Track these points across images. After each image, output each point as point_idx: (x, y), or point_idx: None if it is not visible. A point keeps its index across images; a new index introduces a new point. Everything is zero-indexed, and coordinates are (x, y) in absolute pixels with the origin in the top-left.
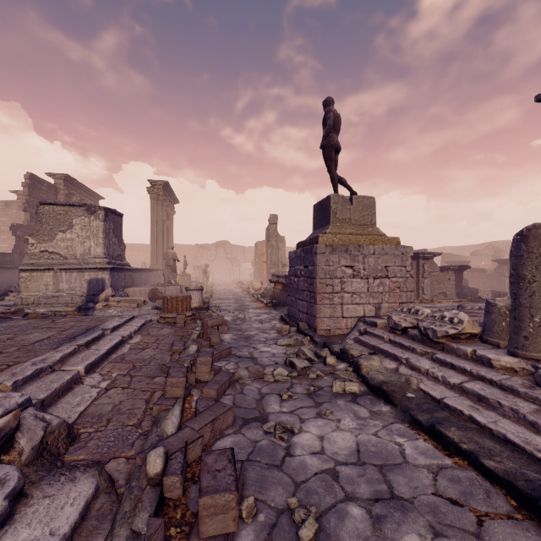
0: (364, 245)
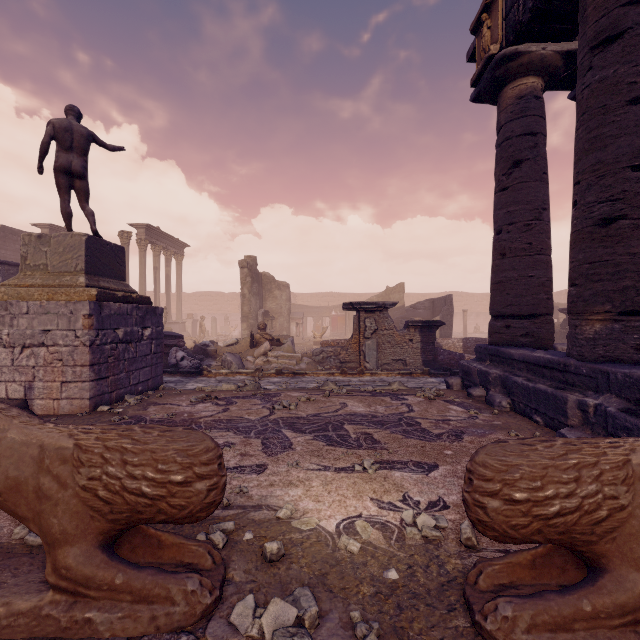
0: (16, 301)
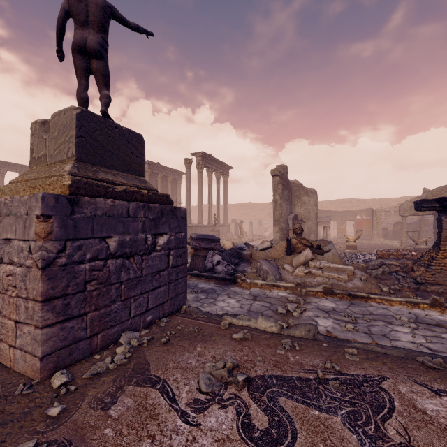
0: None
